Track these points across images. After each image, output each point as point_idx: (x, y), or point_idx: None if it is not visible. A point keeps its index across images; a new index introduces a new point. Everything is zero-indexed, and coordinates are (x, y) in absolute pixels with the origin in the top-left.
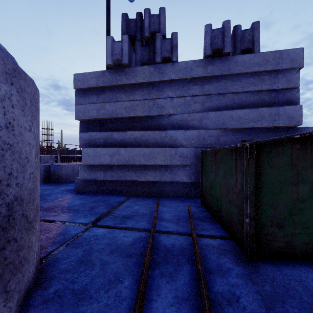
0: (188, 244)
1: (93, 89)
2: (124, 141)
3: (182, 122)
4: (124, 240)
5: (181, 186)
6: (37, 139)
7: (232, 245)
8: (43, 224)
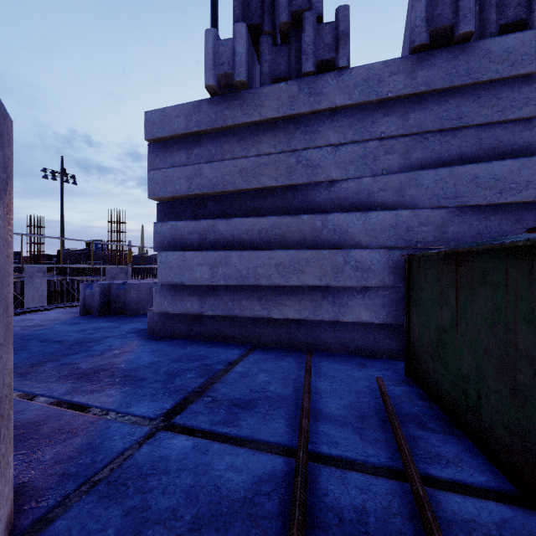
0: (405, 514)
1: (181, 139)
2: (239, 238)
3: (359, 197)
4: (231, 483)
5: (357, 330)
6: None
7: None
8: (64, 414)
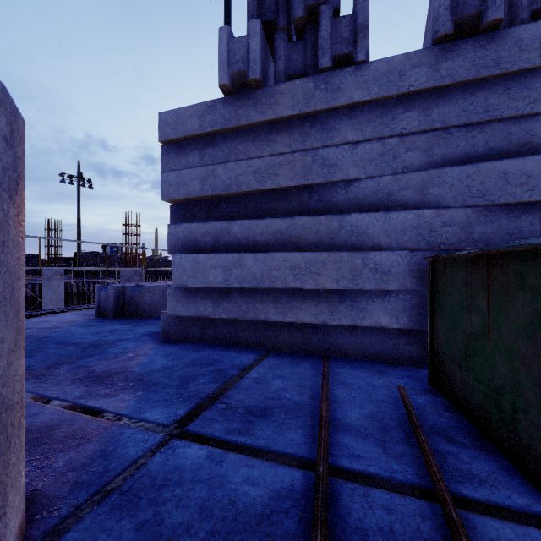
0: (437, 539)
1: (194, 140)
2: (253, 240)
3: (378, 196)
4: (248, 498)
5: (376, 336)
6: None
7: None
8: (77, 418)
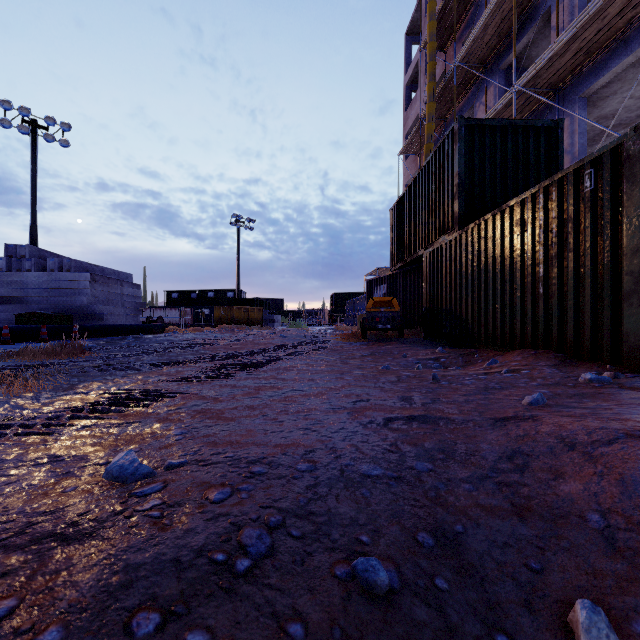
0: None
1: None
2: (5, 310)
3: (39, 301)
4: None
5: None
6: None
7: None
8: None
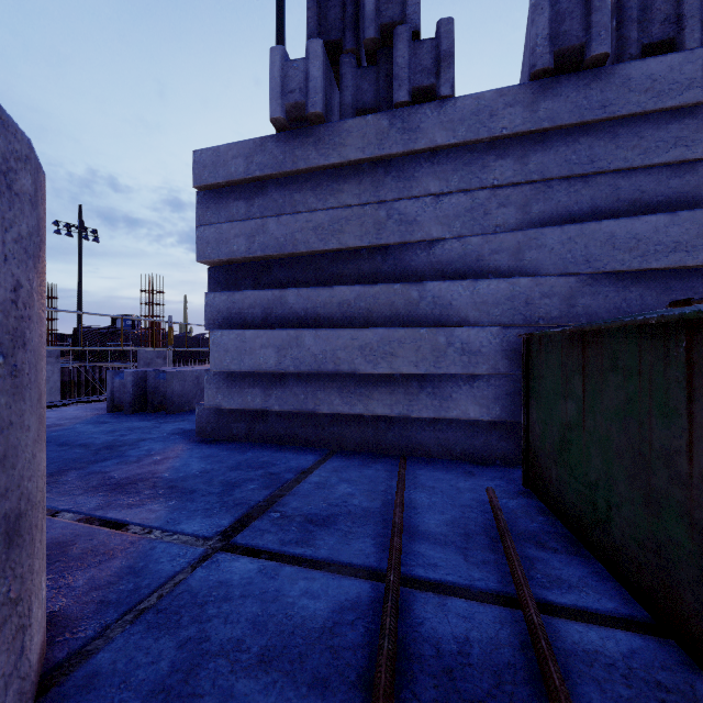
0: (515, 644)
1: (239, 186)
2: (314, 313)
3: (466, 261)
4: (307, 611)
5: (463, 430)
6: (16, 294)
7: (677, 665)
8: (96, 532)
